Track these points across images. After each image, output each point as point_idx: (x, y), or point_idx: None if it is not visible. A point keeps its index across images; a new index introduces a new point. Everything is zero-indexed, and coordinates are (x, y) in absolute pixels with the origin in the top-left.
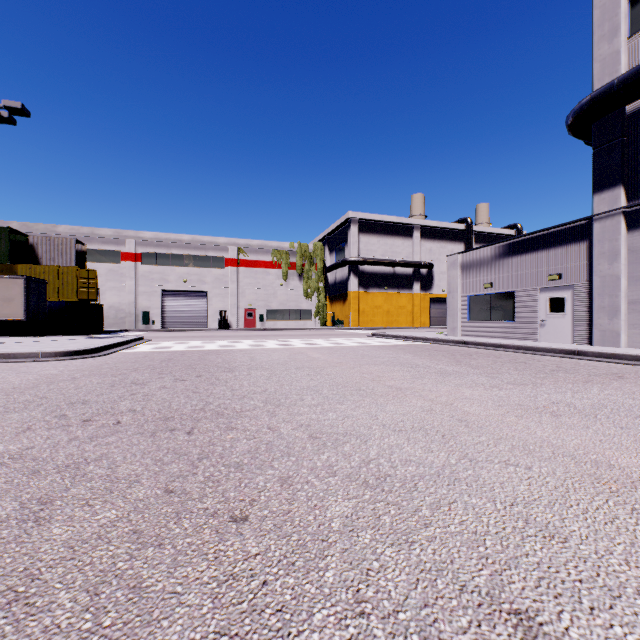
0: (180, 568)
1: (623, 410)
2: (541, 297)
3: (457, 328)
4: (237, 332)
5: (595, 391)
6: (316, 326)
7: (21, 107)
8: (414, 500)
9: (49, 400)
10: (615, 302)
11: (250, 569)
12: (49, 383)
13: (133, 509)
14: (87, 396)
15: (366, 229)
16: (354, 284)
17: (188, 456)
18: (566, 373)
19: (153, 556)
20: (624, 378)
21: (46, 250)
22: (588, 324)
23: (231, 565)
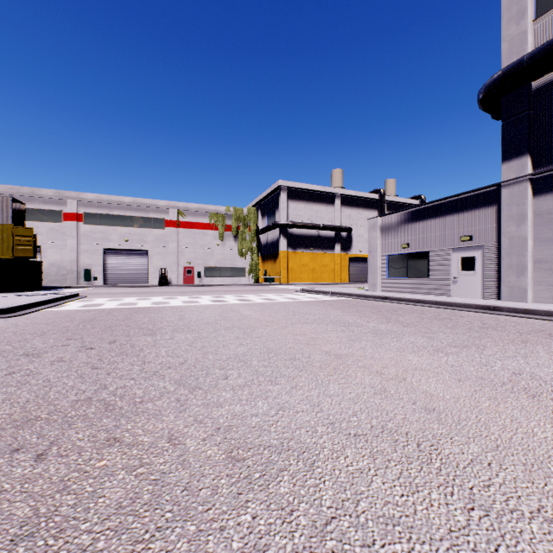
0: None
1: None
2: (453, 256)
3: (377, 284)
4: (176, 288)
5: (544, 354)
6: (250, 282)
7: None
8: None
9: None
10: (522, 261)
11: None
12: None
13: None
14: None
15: (294, 196)
16: (284, 245)
17: None
18: (497, 331)
19: None
20: None
21: None
22: (497, 281)
23: None
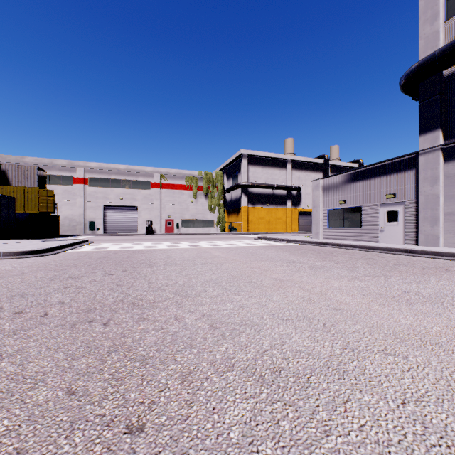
0: None
1: None
2: (381, 210)
3: (320, 233)
4: (159, 236)
5: (433, 281)
6: (217, 232)
7: None
8: (309, 399)
9: None
10: (435, 214)
11: None
12: (0, 278)
13: (27, 418)
14: (27, 289)
15: (253, 162)
16: (245, 201)
17: (99, 349)
18: (406, 267)
19: None
20: (450, 271)
21: (15, 175)
22: (415, 230)
23: None
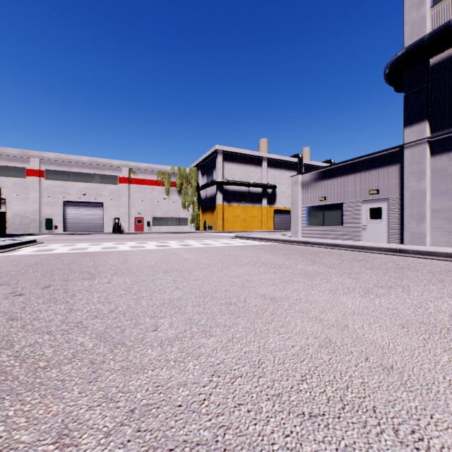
0: None
1: None
2: (363, 207)
3: (299, 231)
4: (127, 235)
5: None
6: (191, 230)
7: None
8: None
9: None
10: (422, 211)
11: None
12: None
13: None
14: None
15: (229, 159)
16: (220, 199)
17: None
18: (411, 271)
19: None
20: None
21: None
22: (400, 228)
23: None
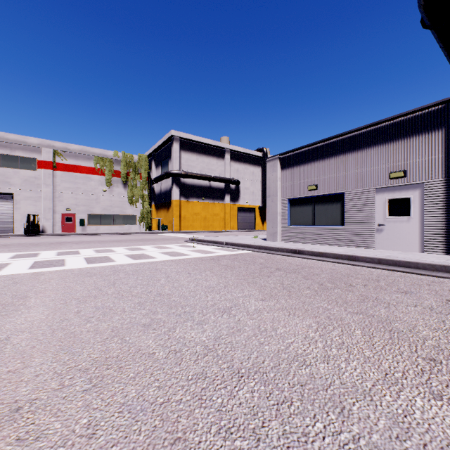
0: None
1: None
2: (378, 198)
3: (277, 233)
4: (43, 238)
5: None
6: (141, 230)
7: None
8: None
9: None
10: None
11: None
12: None
13: None
14: None
15: (187, 147)
16: (176, 194)
17: None
18: None
19: None
20: None
21: None
22: (445, 229)
23: None
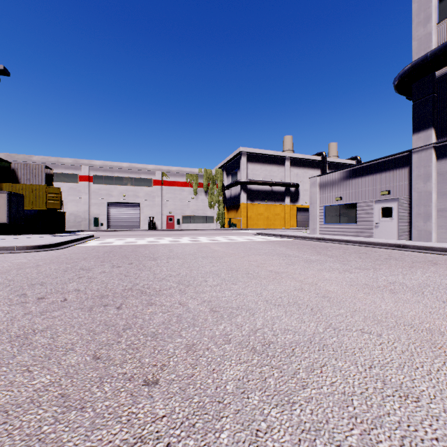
0: (96, 431)
1: (442, 288)
2: (376, 207)
3: (316, 229)
4: (161, 232)
5: (419, 274)
6: (217, 227)
7: (3, 68)
8: (293, 364)
9: (15, 282)
10: (428, 210)
11: (156, 431)
12: (18, 269)
13: (64, 374)
14: (45, 279)
15: (252, 159)
16: (244, 198)
17: (115, 327)
18: (396, 261)
19: (75, 419)
20: (438, 264)
21: (24, 173)
22: (409, 226)
23: (140, 427)
